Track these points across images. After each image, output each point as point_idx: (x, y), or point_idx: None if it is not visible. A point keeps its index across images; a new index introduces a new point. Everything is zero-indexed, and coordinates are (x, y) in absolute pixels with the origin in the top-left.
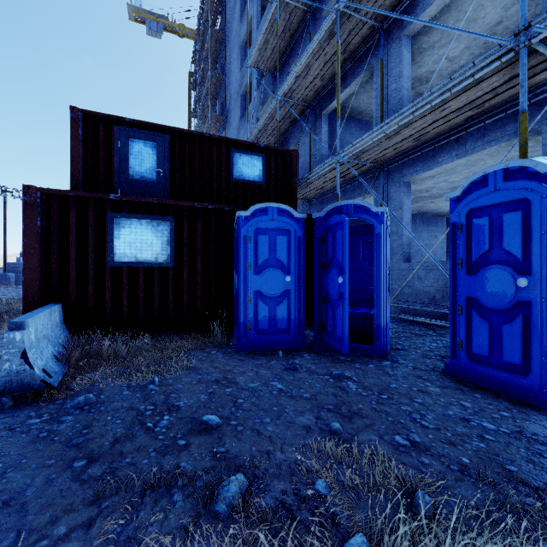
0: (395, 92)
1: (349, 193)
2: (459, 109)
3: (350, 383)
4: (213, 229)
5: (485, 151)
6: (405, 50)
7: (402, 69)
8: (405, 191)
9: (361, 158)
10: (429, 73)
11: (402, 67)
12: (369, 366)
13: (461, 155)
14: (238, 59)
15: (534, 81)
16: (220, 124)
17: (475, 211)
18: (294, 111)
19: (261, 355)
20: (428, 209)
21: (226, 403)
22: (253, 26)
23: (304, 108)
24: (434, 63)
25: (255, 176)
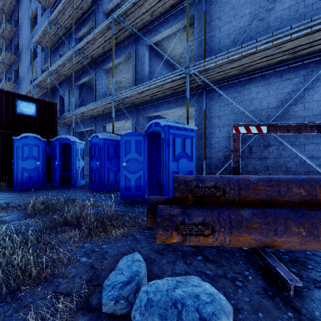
0: (100, 89)
1: (85, 125)
2: (110, 107)
3: (53, 193)
4: (1, 141)
5: (122, 121)
6: (104, 74)
7: (102, 81)
8: (104, 129)
9: (84, 114)
10: (121, 81)
11: (102, 80)
12: (66, 189)
13: (117, 120)
14: (28, 25)
15: (126, 106)
16: (13, 60)
17: (93, 144)
18: (60, 78)
19: (24, 191)
20: None
21: (3, 200)
22: (38, 13)
23: (66, 78)
24: (121, 78)
25: (31, 113)
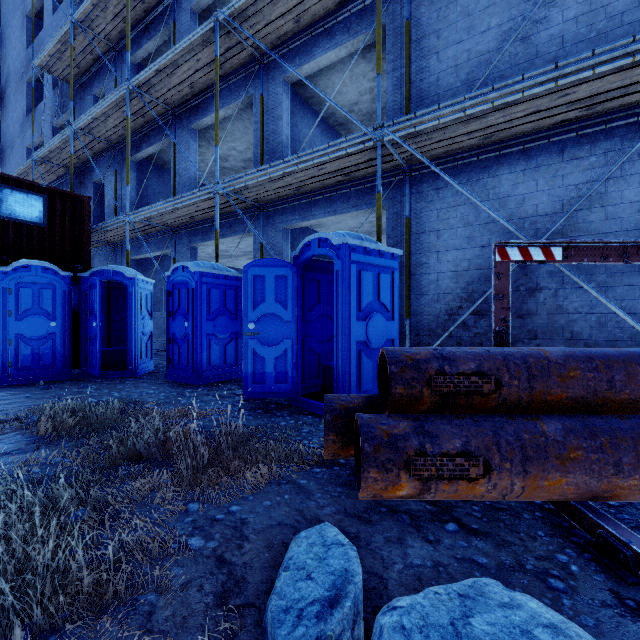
0: (185, 171)
1: (152, 245)
2: (209, 208)
3: (90, 389)
4: None
5: (232, 237)
6: (192, 140)
7: (190, 155)
8: (192, 254)
9: (152, 221)
10: (226, 156)
11: (189, 153)
12: (116, 381)
13: (221, 236)
14: (21, 30)
15: (242, 206)
16: None
17: (176, 285)
18: (97, 145)
19: (21, 386)
20: (240, 264)
21: None
22: (46, 6)
23: (110, 146)
24: (228, 150)
25: (33, 217)
